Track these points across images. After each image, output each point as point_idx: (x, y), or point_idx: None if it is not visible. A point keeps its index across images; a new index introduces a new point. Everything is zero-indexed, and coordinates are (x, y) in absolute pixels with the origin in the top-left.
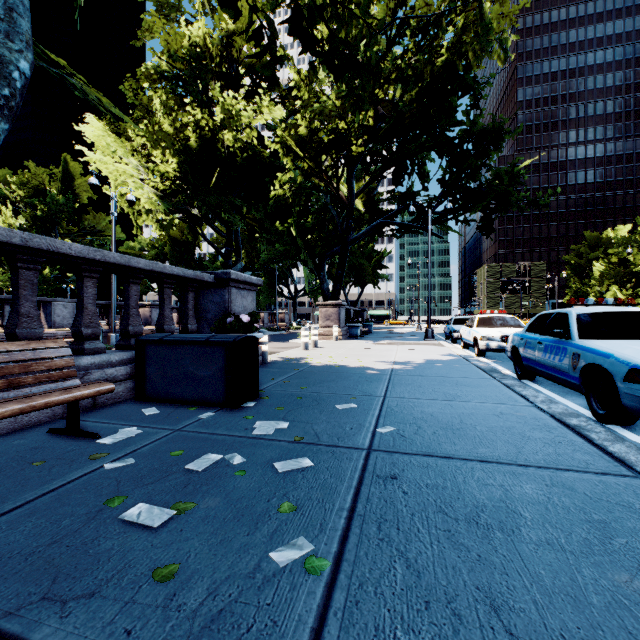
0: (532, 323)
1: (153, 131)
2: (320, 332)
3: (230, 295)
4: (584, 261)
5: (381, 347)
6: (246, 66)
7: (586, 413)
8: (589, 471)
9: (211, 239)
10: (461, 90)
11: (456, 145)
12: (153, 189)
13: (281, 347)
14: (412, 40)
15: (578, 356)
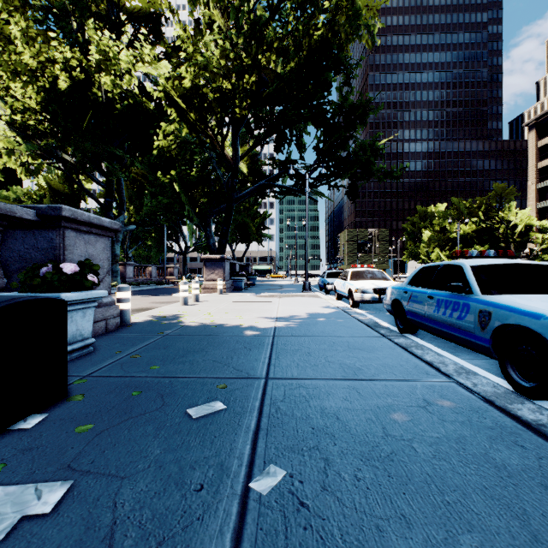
0: (415, 276)
1: (9, 59)
2: (205, 285)
3: (63, 239)
4: (416, 229)
5: (264, 300)
6: (128, 14)
7: (497, 380)
8: None
9: (98, 193)
10: (334, 68)
11: (329, 118)
12: (13, 127)
13: (161, 302)
14: (292, 13)
15: (488, 314)
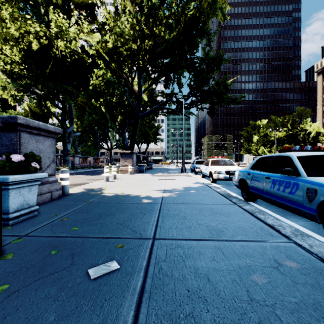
0: (255, 163)
1: (2, 31)
2: (121, 169)
3: (19, 138)
4: (249, 135)
5: (156, 178)
6: (75, 4)
7: (321, 239)
8: None
9: (59, 114)
10: (200, 35)
11: (197, 66)
12: (5, 73)
13: (93, 179)
14: (174, 1)
15: (315, 191)
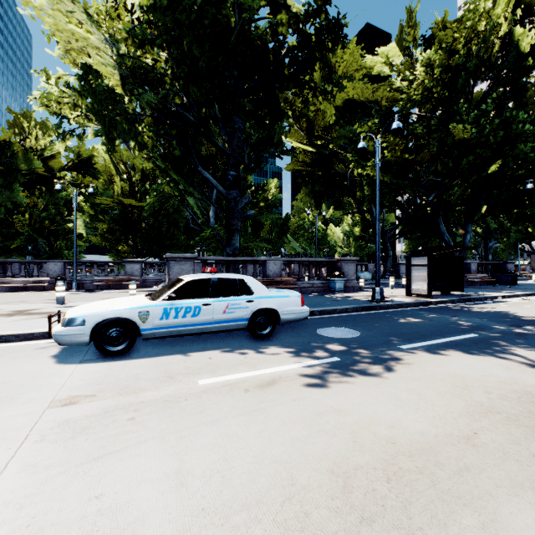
0: None
1: None
2: None
3: (506, 266)
4: None
5: None
6: None
7: None
8: None
9: None
10: None
11: None
12: None
13: (522, 282)
14: None
15: None
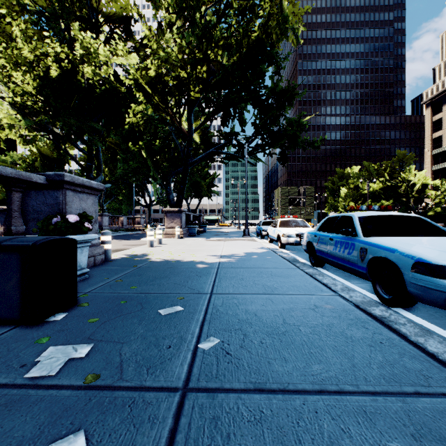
0: (322, 224)
1: (12, 54)
2: (166, 232)
3: (65, 197)
4: (336, 186)
5: (212, 243)
6: (105, 17)
7: (371, 296)
8: (436, 392)
9: (79, 158)
10: (267, 61)
11: (264, 100)
12: (14, 106)
13: (132, 244)
14: (234, 18)
15: (366, 250)
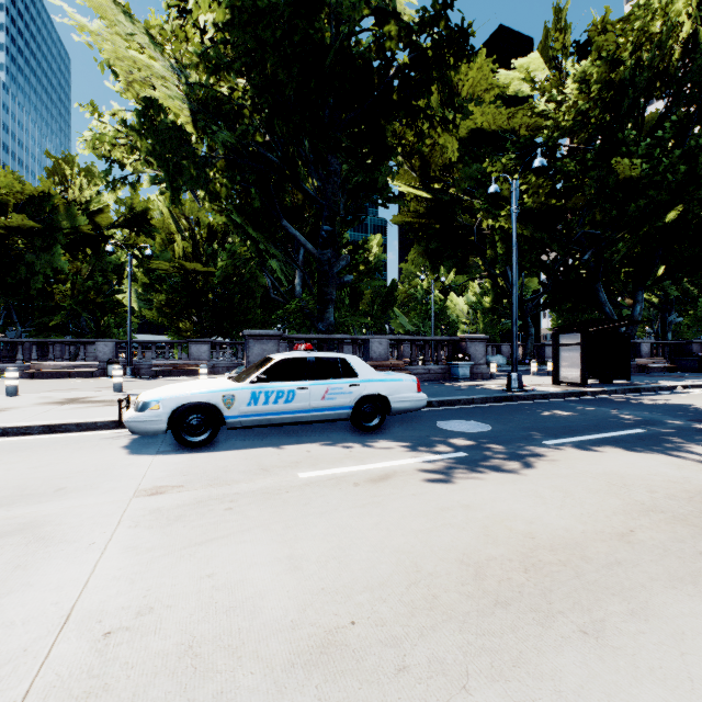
0: None
1: None
2: None
3: (691, 347)
4: None
5: None
6: None
7: None
8: None
9: None
10: None
11: None
12: None
13: None
14: None
15: None
